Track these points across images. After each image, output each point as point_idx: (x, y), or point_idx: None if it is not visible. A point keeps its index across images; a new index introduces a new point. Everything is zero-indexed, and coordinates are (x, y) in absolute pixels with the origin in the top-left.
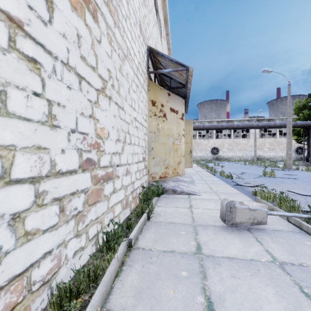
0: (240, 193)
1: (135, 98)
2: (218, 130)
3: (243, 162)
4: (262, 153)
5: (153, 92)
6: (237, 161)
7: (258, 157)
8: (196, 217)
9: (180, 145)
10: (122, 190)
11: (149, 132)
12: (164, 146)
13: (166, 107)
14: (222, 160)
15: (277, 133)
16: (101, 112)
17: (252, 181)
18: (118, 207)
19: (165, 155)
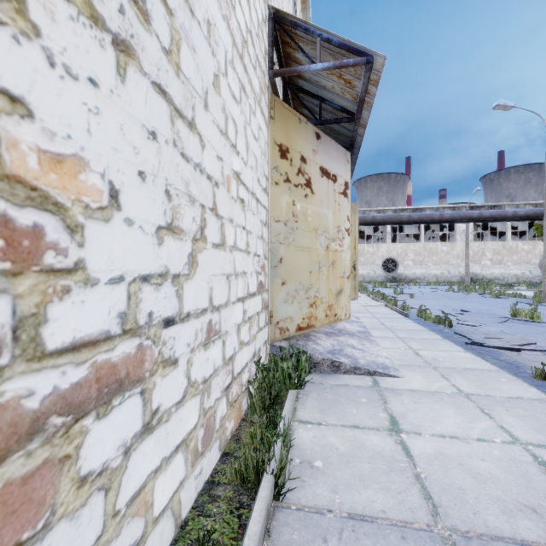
0: (498, 371)
1: (237, 119)
2: (395, 228)
3: (444, 285)
4: (479, 270)
5: (283, 124)
6: (432, 284)
7: (471, 276)
8: (432, 482)
9: (340, 253)
10: (188, 402)
11: (273, 222)
12: (308, 255)
13: (311, 164)
14: (404, 282)
15: (507, 232)
16: (51, 71)
17: (502, 334)
18: (173, 471)
19: (310, 276)
